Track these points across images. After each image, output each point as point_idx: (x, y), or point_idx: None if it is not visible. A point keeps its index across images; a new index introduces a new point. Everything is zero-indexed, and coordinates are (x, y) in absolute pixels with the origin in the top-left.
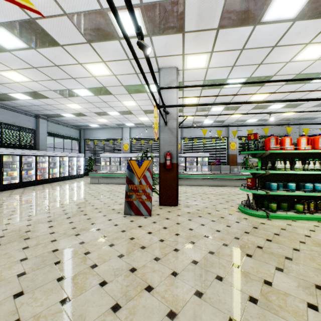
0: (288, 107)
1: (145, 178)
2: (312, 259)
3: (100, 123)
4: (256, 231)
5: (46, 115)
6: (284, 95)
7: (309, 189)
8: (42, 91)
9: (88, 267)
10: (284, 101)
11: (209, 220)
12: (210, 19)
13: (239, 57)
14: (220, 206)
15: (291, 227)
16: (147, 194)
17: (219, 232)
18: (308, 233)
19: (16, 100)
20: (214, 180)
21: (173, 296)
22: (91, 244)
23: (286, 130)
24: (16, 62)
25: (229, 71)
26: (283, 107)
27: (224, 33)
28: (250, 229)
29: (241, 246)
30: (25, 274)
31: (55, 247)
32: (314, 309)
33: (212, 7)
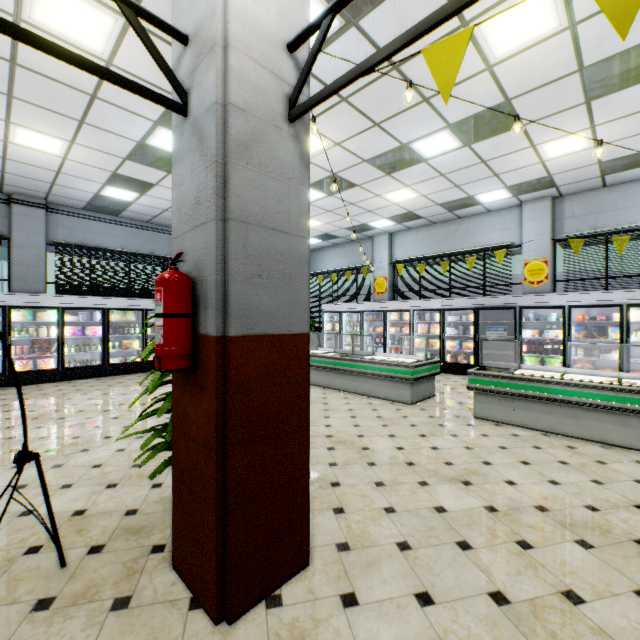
0: None
1: None
2: None
3: (314, 232)
4: None
5: None
6: None
7: None
8: (119, 167)
9: None
10: None
11: None
12: None
13: None
14: None
15: None
16: None
17: None
18: None
19: (128, 204)
20: None
21: None
22: None
23: None
24: None
25: None
26: None
27: None
28: None
29: None
30: None
31: None
32: None
33: None
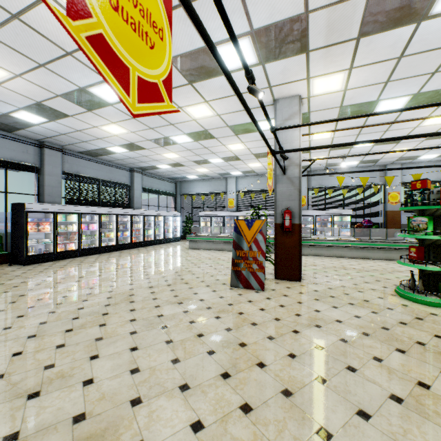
0: None
1: (257, 243)
2: None
3: (199, 173)
4: (419, 323)
5: (141, 168)
6: None
7: None
8: (139, 141)
9: (194, 335)
10: None
11: (345, 302)
12: (345, 28)
13: (396, 68)
14: (366, 286)
15: None
16: (259, 263)
17: (359, 318)
18: None
19: (113, 153)
20: (360, 249)
21: (289, 376)
22: (195, 313)
23: None
24: (117, 115)
25: (381, 90)
26: None
27: (368, 41)
28: (409, 320)
29: (390, 338)
30: (136, 333)
31: (160, 312)
32: None
33: (347, 13)
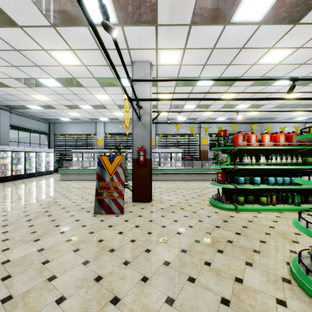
0: (252, 107)
1: (117, 175)
2: (277, 250)
3: (72, 116)
4: (226, 225)
5: (9, 106)
6: (249, 96)
7: (271, 182)
8: (1, 78)
9: (44, 280)
10: (252, 99)
11: (182, 215)
12: (183, 13)
13: (210, 56)
14: (193, 201)
15: (257, 219)
16: (119, 191)
17: (192, 228)
18: (272, 224)
19: None
20: (187, 175)
21: (142, 306)
22: (52, 250)
23: (250, 128)
24: None
25: (201, 70)
26: (248, 107)
27: (196, 30)
28: (220, 223)
29: (213, 241)
30: None
31: (7, 257)
32: (283, 305)
33: (185, 1)
